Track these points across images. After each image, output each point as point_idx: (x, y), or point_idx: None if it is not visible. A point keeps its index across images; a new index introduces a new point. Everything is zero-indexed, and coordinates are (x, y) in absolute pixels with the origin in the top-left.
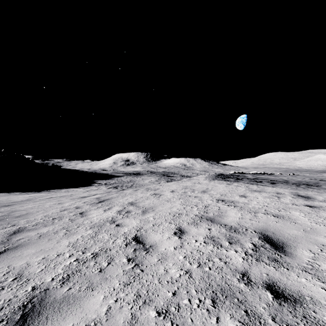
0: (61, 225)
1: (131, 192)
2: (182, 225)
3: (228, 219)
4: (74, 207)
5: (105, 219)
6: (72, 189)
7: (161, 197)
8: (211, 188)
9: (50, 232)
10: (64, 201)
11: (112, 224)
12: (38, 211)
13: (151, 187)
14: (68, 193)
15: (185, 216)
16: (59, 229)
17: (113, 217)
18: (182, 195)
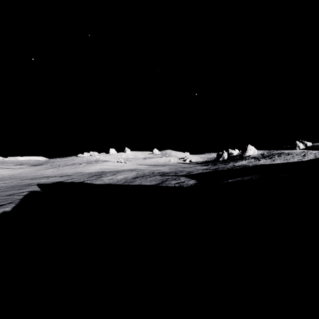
0: None
1: None
2: None
3: None
4: None
5: None
6: None
7: None
8: None
9: None
10: None
11: None
12: None
13: None
14: None
15: None
16: None
17: None
18: None
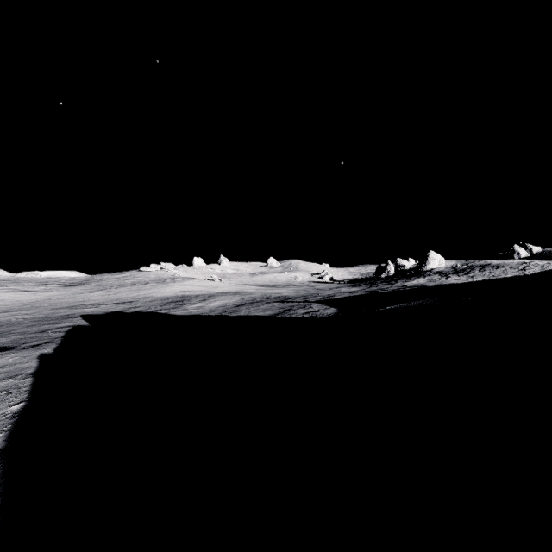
0: None
1: None
2: None
3: None
4: None
5: None
6: None
7: None
8: None
9: None
10: None
11: None
12: None
13: None
14: None
15: None
16: None
17: None
18: None
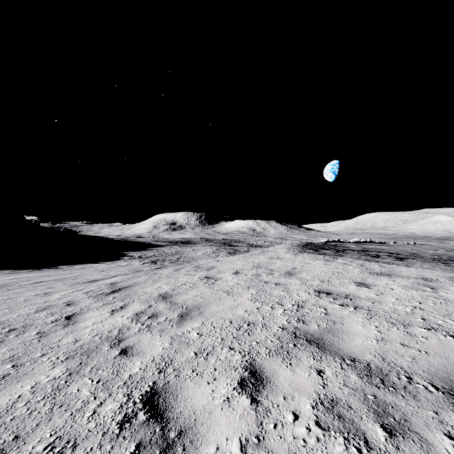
0: (12, 350)
1: (170, 273)
2: (257, 356)
3: (354, 343)
4: (65, 303)
5: (106, 333)
6: (89, 265)
7: (216, 285)
8: (300, 267)
9: None
10: (57, 289)
11: (114, 348)
12: None
13: (202, 264)
14: (74, 274)
15: (261, 331)
16: (1, 361)
17: (123, 328)
18: (252, 281)
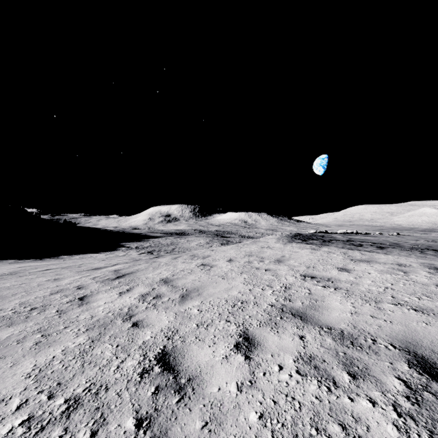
0: (38, 324)
1: (168, 261)
2: (250, 326)
3: (332, 315)
4: (75, 287)
5: (117, 310)
6: (89, 255)
7: (212, 271)
8: (288, 255)
9: (12, 338)
10: (65, 275)
11: (127, 322)
12: (16, 294)
13: (198, 253)
14: (77, 262)
15: (253, 307)
16: (30, 332)
17: (132, 306)
18: (245, 267)
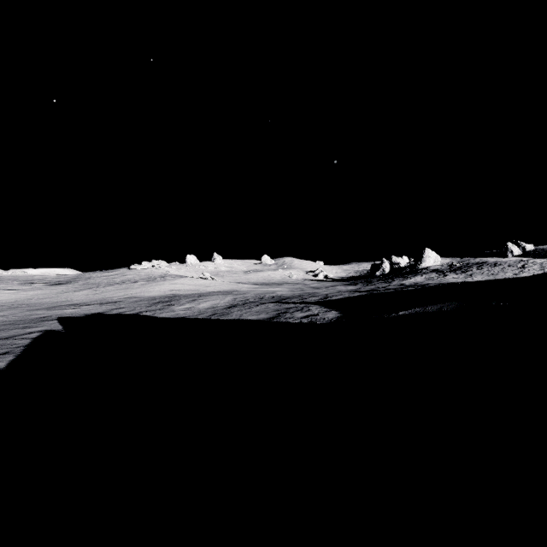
0: None
1: None
2: None
3: None
4: None
5: None
6: None
7: None
8: None
9: None
10: None
11: None
12: None
13: None
14: None
15: None
16: None
17: None
18: None
